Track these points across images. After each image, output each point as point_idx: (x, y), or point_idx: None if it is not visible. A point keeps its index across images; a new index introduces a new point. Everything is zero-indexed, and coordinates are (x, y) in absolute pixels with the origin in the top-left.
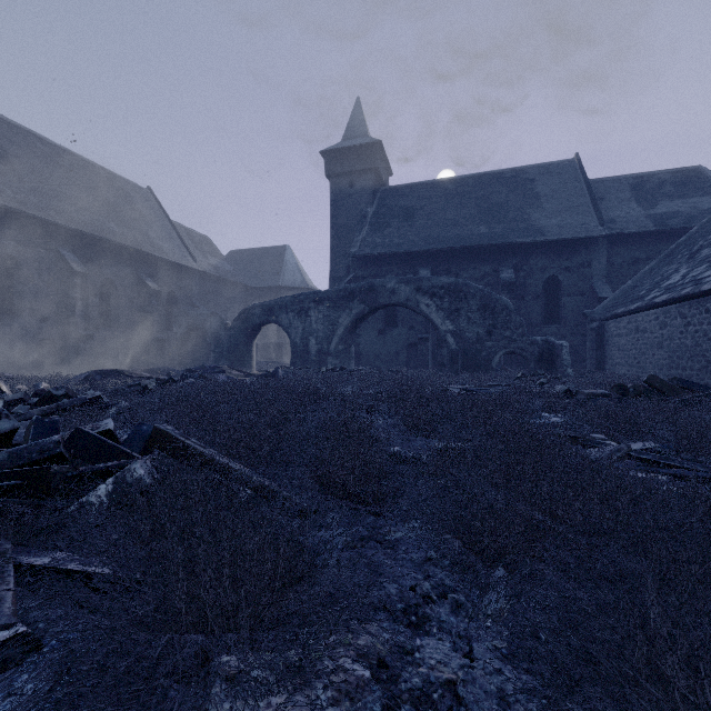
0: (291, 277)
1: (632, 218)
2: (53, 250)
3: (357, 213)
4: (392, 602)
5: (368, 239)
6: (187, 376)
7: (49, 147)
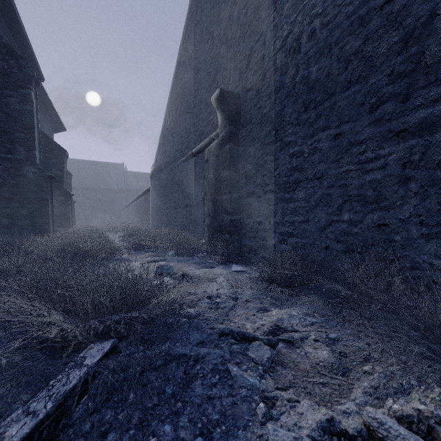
0: None
1: (133, 185)
2: None
3: None
4: None
5: None
6: None
7: None
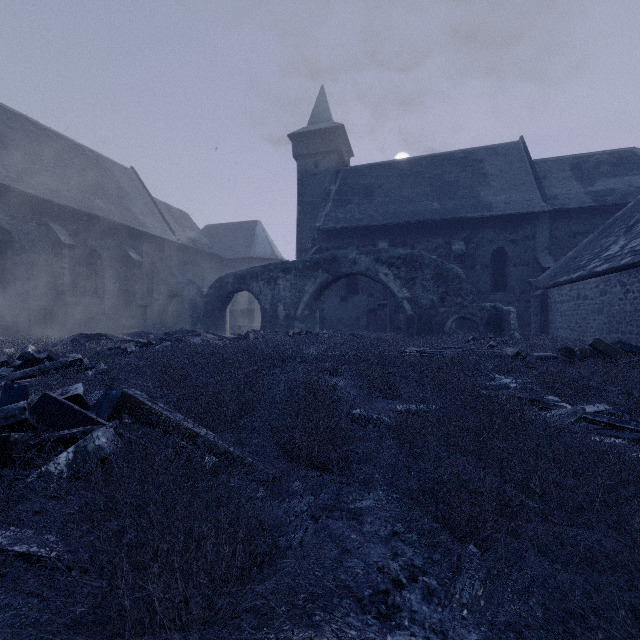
0: (262, 249)
1: (572, 195)
2: (44, 224)
3: (321, 191)
4: (359, 587)
5: (331, 214)
6: (165, 339)
7: (40, 130)
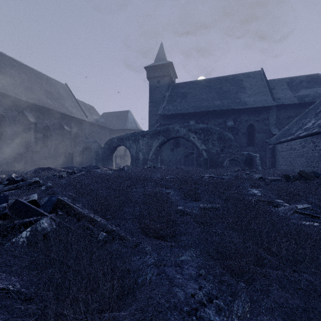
0: (131, 124)
1: (288, 97)
2: (21, 112)
3: (161, 95)
4: (181, 306)
5: (166, 107)
6: (82, 170)
7: (19, 64)
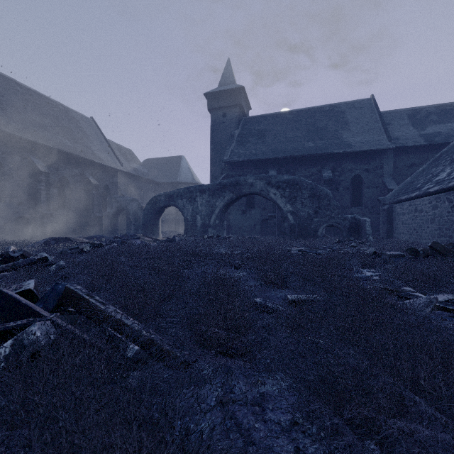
0: (185, 176)
1: (410, 136)
2: (26, 157)
3: (228, 134)
4: None
5: (235, 151)
6: (113, 241)
7: (25, 90)
